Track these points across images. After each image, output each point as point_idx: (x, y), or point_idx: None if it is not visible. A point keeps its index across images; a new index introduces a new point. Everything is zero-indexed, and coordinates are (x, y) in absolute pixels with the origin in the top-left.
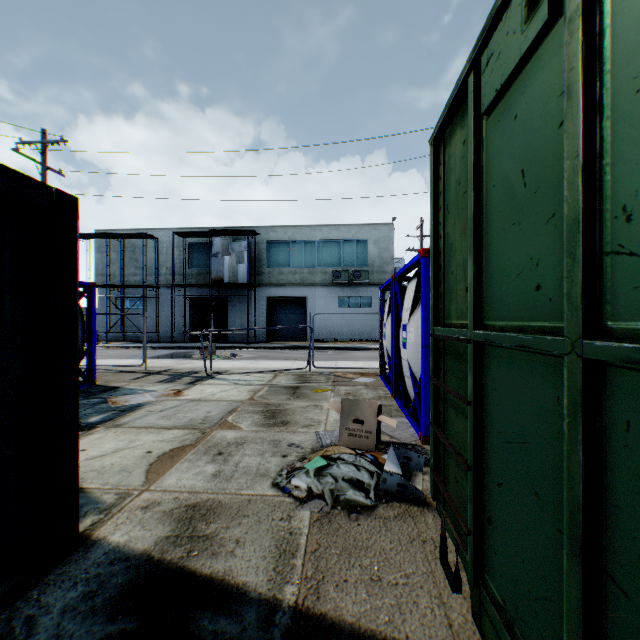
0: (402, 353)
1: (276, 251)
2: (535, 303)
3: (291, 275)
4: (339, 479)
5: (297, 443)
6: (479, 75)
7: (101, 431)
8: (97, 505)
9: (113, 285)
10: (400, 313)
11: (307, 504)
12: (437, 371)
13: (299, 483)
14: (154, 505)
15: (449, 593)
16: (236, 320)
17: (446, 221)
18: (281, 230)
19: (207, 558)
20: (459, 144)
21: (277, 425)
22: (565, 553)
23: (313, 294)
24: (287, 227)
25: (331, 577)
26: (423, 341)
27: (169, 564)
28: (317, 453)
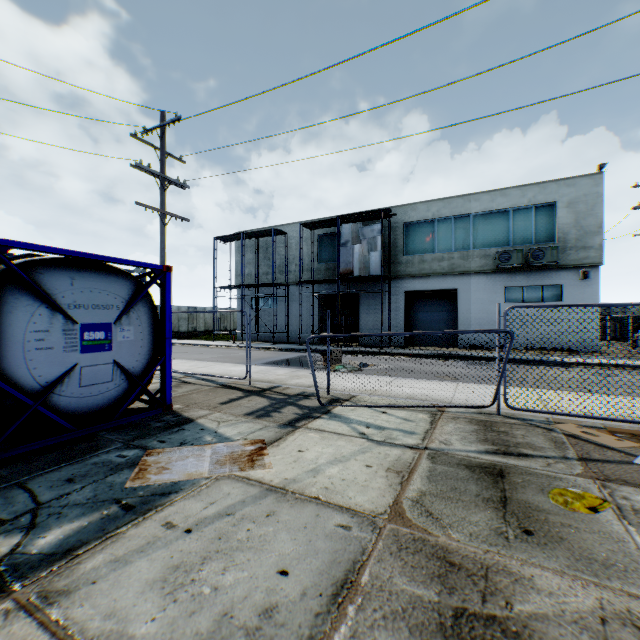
0: None
1: (416, 234)
2: None
3: (436, 262)
4: None
5: None
6: None
7: None
8: None
9: (247, 284)
10: None
11: None
12: None
13: None
14: None
15: None
16: (367, 320)
17: None
18: (422, 207)
19: None
20: None
21: None
22: None
23: (467, 285)
24: (430, 202)
25: None
26: None
27: None
28: None
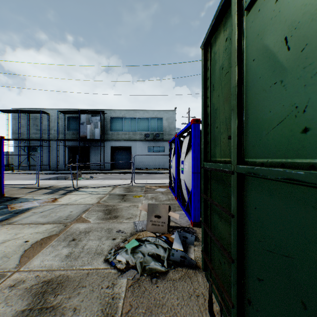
0: (181, 176)
1: (115, 122)
2: (302, 143)
3: (123, 135)
4: (146, 253)
5: (122, 230)
6: None
7: None
8: None
9: (22, 139)
10: (180, 154)
11: (125, 273)
12: (206, 190)
13: (121, 258)
14: (20, 283)
15: None
16: (94, 158)
17: (212, 95)
18: (118, 112)
19: None
20: (222, 42)
21: (111, 218)
22: None
23: (135, 145)
24: (121, 110)
25: None
26: (193, 170)
27: None
28: (133, 236)
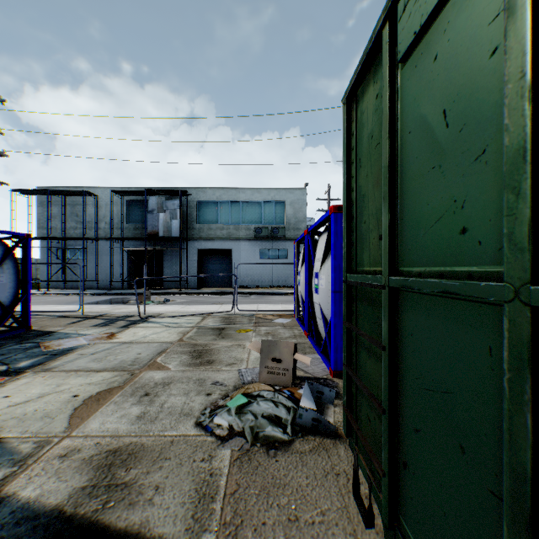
0: (314, 297)
1: (206, 209)
2: (460, 247)
3: (219, 230)
4: (259, 415)
5: (221, 381)
6: (394, 26)
7: (29, 376)
8: (12, 456)
9: (54, 237)
10: (313, 263)
11: (228, 442)
12: (349, 315)
13: (221, 421)
14: (74, 452)
15: (363, 529)
16: (170, 269)
17: (358, 174)
18: (210, 191)
19: (123, 509)
20: (372, 99)
21: (203, 364)
22: (506, 524)
23: (238, 247)
24: (215, 189)
25: (250, 521)
26: (333, 287)
27: (82, 519)
28: (239, 390)
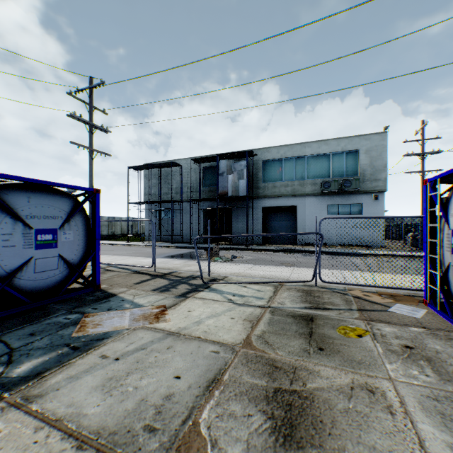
0: None
1: (270, 168)
2: None
3: (283, 188)
4: None
5: None
6: None
7: None
8: None
9: (152, 201)
10: None
11: None
12: None
13: None
14: None
15: None
16: (238, 226)
17: None
18: (274, 150)
19: None
20: None
21: None
22: None
23: (303, 203)
24: (279, 147)
25: None
26: None
27: None
28: None
